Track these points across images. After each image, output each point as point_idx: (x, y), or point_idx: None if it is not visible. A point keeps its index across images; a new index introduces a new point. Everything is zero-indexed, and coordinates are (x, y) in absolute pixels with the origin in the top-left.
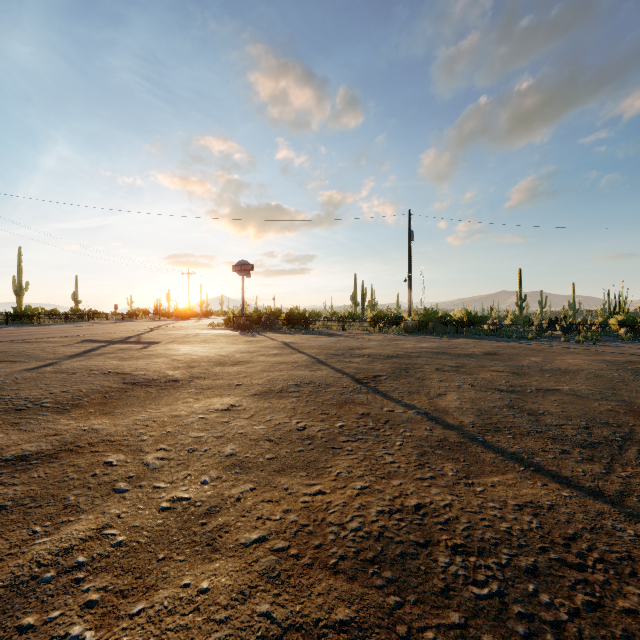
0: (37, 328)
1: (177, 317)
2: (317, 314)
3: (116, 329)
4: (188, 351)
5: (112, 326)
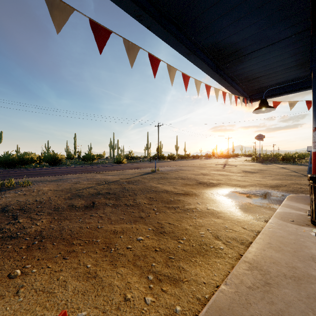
0: (193, 161)
1: (224, 157)
2: (304, 155)
3: (216, 161)
4: (249, 167)
5: (211, 160)
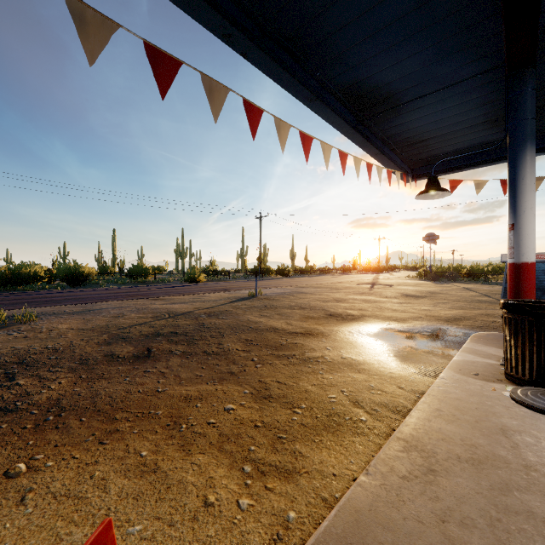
0: (321, 278)
1: (373, 271)
2: (502, 268)
3: (358, 279)
4: (413, 289)
5: (350, 277)
